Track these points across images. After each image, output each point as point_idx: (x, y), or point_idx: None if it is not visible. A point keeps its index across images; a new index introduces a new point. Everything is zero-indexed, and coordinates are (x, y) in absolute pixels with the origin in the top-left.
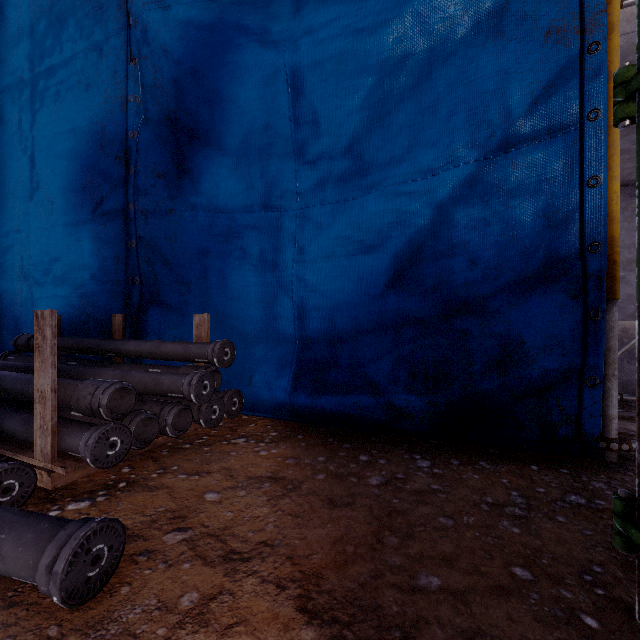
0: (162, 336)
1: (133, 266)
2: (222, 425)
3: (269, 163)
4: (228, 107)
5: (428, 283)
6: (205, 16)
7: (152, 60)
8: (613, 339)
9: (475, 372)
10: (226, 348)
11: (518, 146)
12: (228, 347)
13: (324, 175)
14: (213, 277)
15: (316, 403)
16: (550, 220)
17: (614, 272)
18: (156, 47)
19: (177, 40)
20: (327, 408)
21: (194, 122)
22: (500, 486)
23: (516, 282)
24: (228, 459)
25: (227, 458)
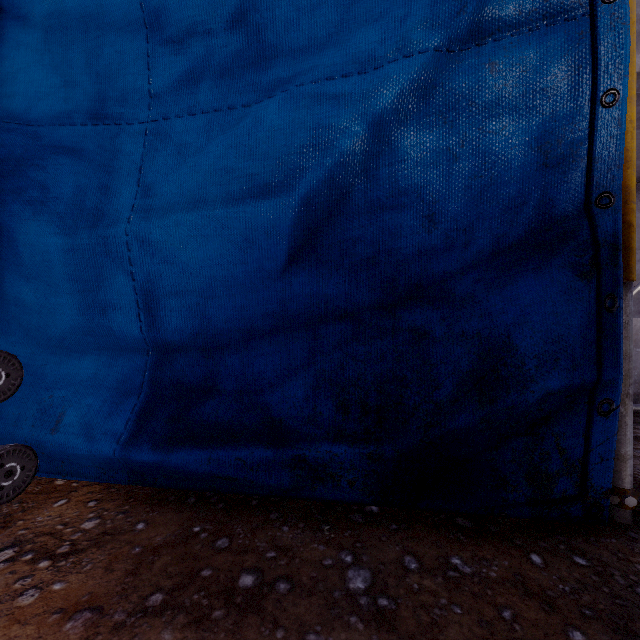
0: None
1: None
2: None
3: (100, 42)
4: None
5: (364, 252)
6: None
7: None
8: (627, 341)
9: (441, 400)
10: None
11: (501, 35)
12: None
13: (193, 64)
14: None
15: (173, 461)
16: (547, 155)
17: (630, 240)
18: None
19: None
20: (193, 469)
21: None
22: (507, 638)
23: (497, 252)
24: None
25: None
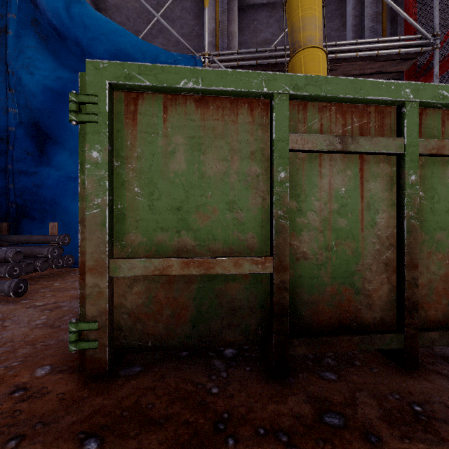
0: (31, 233)
1: (12, 197)
2: (64, 271)
3: None
4: (68, 130)
5: None
6: (56, 86)
7: (25, 94)
8: None
9: None
10: (66, 237)
11: None
12: (67, 237)
13: None
14: (60, 206)
15: None
16: None
17: None
18: (27, 90)
19: (40, 93)
20: None
21: (50, 131)
22: None
23: None
24: (65, 278)
25: (65, 278)
